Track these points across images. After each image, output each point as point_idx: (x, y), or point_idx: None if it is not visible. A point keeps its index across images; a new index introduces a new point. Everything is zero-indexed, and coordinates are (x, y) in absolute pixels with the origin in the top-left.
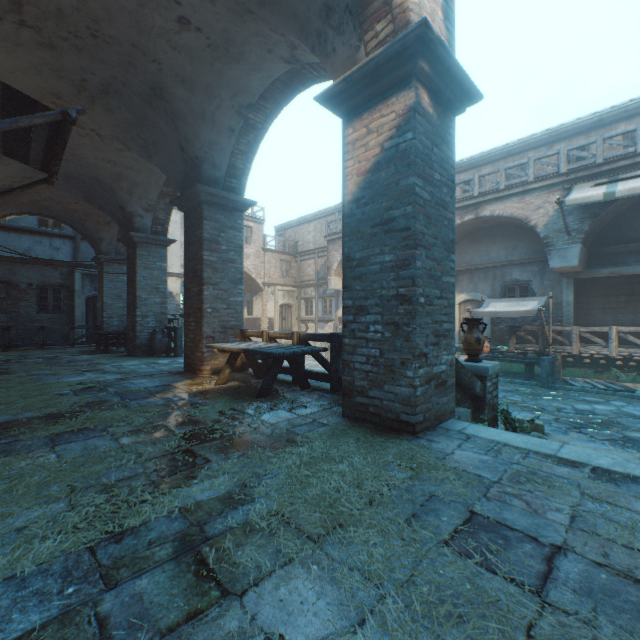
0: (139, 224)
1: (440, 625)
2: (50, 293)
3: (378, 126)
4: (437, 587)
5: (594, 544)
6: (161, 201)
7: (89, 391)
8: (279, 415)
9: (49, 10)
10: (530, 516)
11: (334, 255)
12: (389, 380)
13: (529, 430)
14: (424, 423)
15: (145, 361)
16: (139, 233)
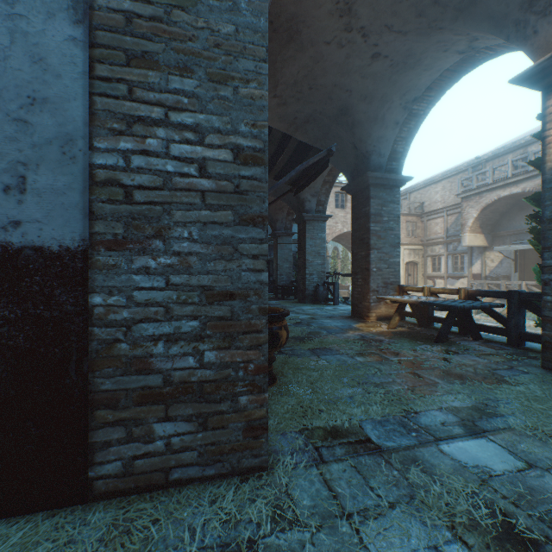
0: (307, 207)
1: None
2: None
3: None
4: None
5: None
6: (323, 188)
7: (301, 325)
8: (469, 358)
9: (290, 83)
10: None
11: (468, 212)
12: None
13: None
14: None
15: (315, 307)
16: (308, 213)
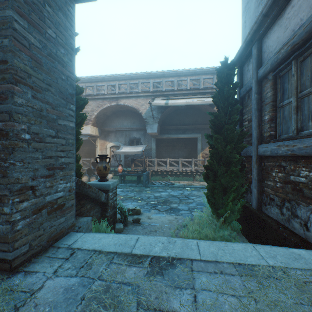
0: None
1: None
2: None
3: None
4: None
5: None
6: None
7: None
8: None
9: None
10: None
11: None
12: None
13: (134, 213)
14: (31, 251)
15: None
16: None
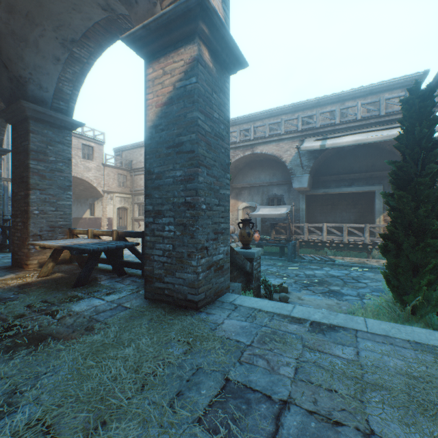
0: None
1: None
2: None
3: (171, 69)
4: None
5: (309, 392)
6: None
7: None
8: (88, 303)
9: None
10: (269, 374)
11: None
12: (179, 268)
13: (280, 291)
14: (206, 299)
15: None
16: None
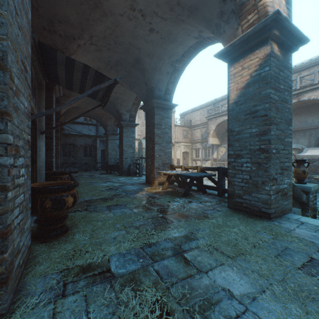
0: (124, 118)
1: (303, 299)
2: (88, 148)
3: (248, 65)
4: (298, 285)
5: None
6: (133, 107)
7: (112, 190)
8: (196, 205)
9: (101, 37)
10: None
11: (211, 126)
12: (254, 191)
13: None
14: (275, 214)
15: (127, 178)
16: (124, 122)
